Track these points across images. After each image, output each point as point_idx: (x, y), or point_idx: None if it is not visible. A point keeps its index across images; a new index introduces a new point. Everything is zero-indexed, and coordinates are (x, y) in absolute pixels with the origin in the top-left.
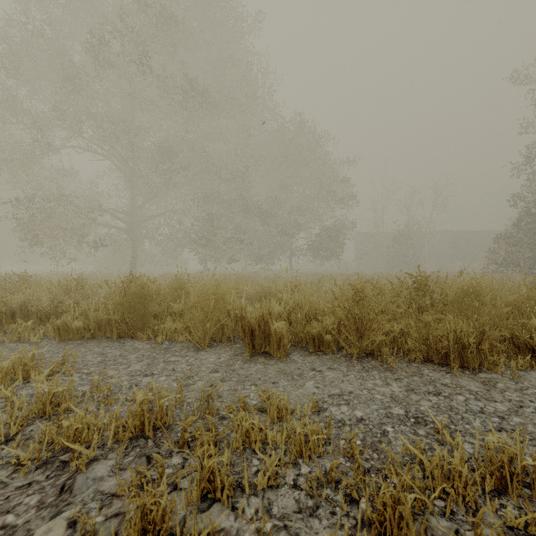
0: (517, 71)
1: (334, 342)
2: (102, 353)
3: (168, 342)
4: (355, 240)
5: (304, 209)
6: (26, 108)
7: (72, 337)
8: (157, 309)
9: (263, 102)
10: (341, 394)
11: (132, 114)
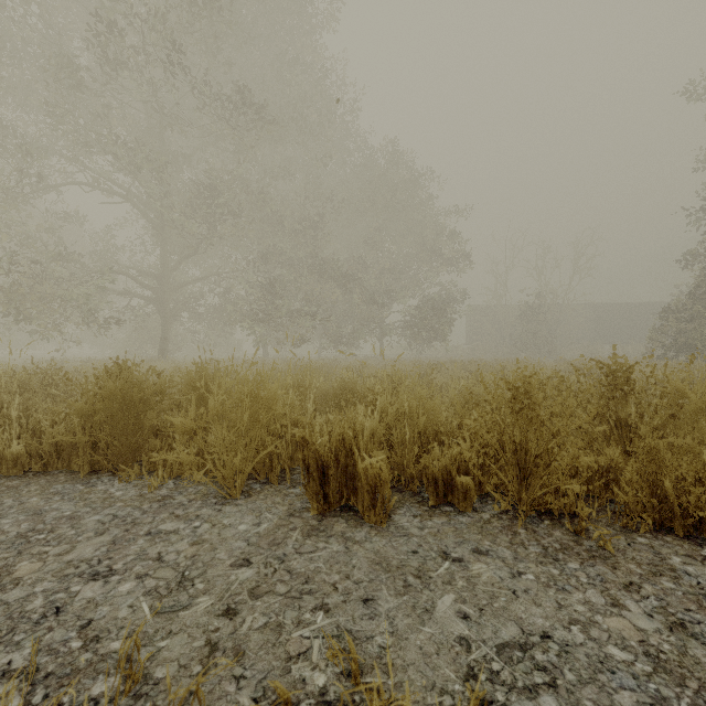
0: (694, 81)
1: (474, 488)
2: (40, 509)
3: (174, 484)
4: (467, 316)
5: (399, 273)
6: (8, 126)
7: (6, 473)
8: (158, 423)
9: (343, 126)
10: (524, 641)
11: (161, 138)
